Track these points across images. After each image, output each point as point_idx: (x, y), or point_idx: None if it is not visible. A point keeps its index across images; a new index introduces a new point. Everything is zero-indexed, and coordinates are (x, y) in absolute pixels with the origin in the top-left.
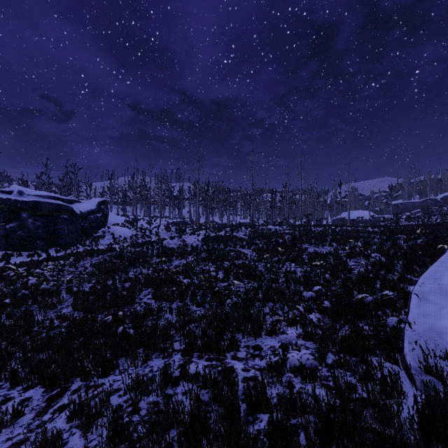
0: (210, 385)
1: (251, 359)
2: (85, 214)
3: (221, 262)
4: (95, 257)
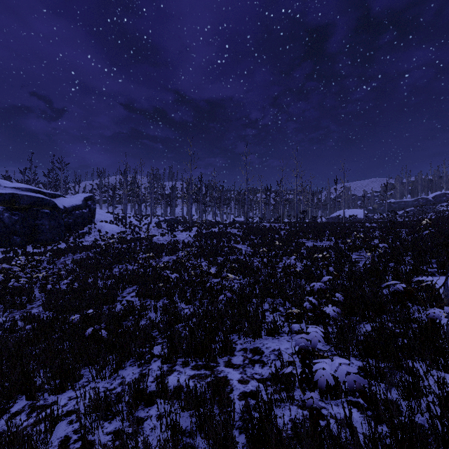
0: (194, 407)
1: (250, 366)
2: (69, 209)
3: (214, 258)
4: (78, 254)
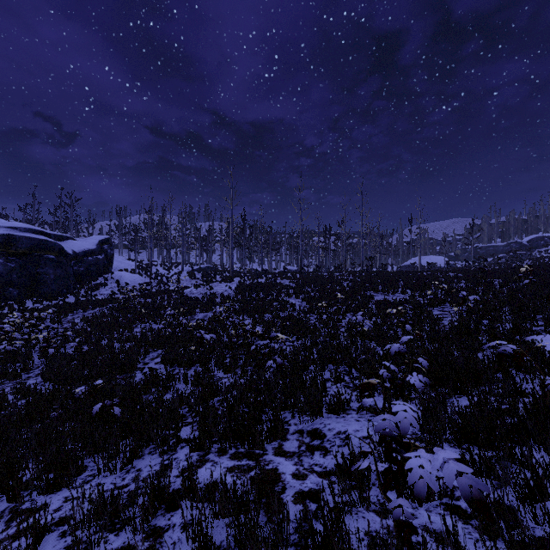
0: (232, 516)
1: (307, 454)
2: (80, 255)
3: (260, 315)
4: (90, 310)
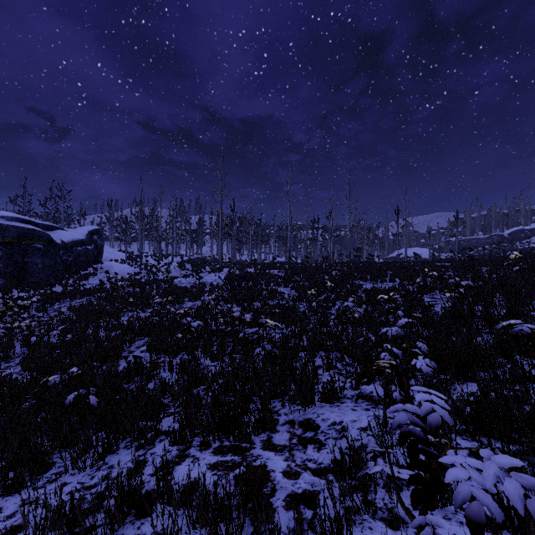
0: (209, 529)
1: (300, 448)
2: (69, 245)
3: (249, 303)
4: (77, 300)
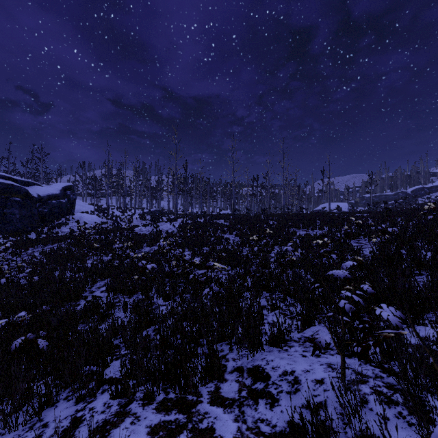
0: None
1: (250, 403)
2: (45, 198)
3: (199, 248)
4: (50, 245)
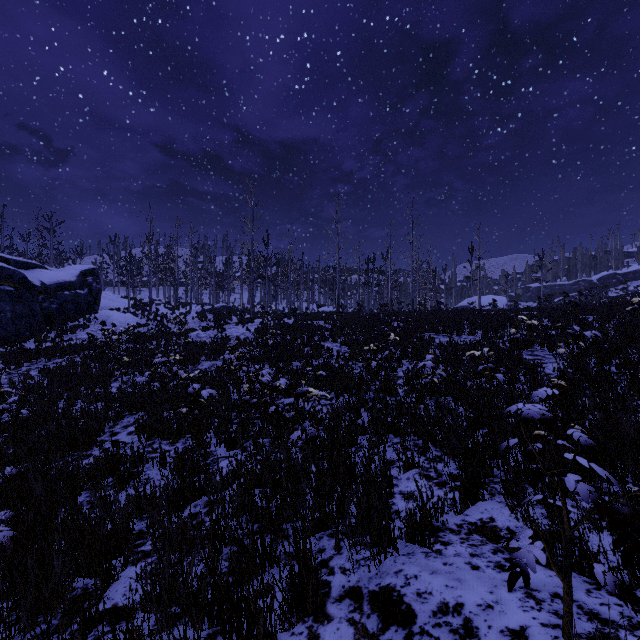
0: None
1: None
2: (52, 288)
3: (286, 363)
4: (56, 359)
